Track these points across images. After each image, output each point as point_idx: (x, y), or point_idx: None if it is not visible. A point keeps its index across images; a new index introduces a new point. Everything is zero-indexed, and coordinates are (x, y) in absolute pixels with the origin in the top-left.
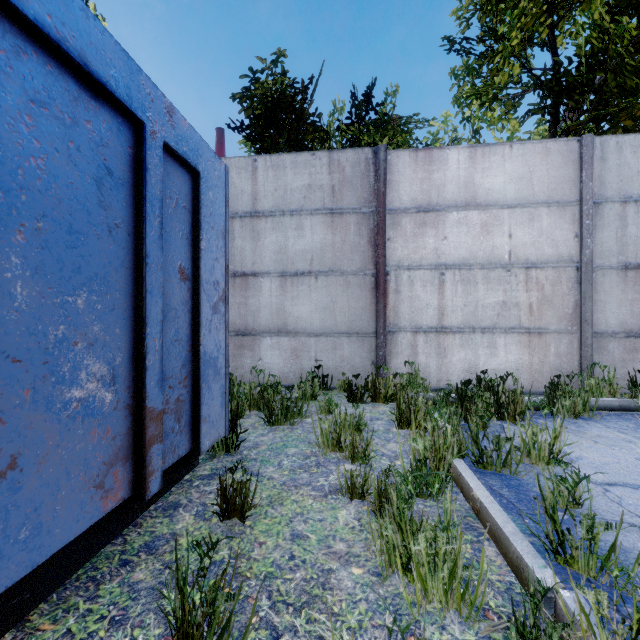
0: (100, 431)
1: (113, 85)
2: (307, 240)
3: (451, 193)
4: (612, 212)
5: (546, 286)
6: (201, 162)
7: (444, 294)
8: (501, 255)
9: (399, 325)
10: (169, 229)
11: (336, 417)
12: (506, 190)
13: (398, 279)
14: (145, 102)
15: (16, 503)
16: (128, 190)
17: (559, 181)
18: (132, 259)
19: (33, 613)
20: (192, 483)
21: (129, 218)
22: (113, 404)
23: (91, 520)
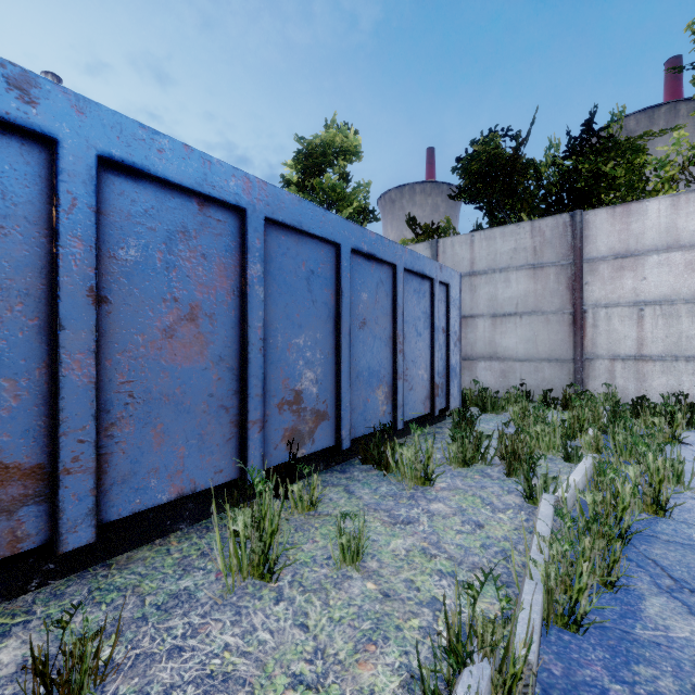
0: (424, 386)
1: (428, 273)
2: (513, 289)
3: (650, 239)
4: None
5: None
6: (450, 279)
7: (643, 327)
8: None
9: (596, 353)
10: (439, 313)
11: (524, 406)
12: None
13: (595, 316)
14: (434, 271)
15: (412, 398)
16: (429, 304)
17: None
18: (430, 328)
19: (409, 436)
20: (445, 423)
21: (429, 314)
22: (426, 378)
23: (422, 413)
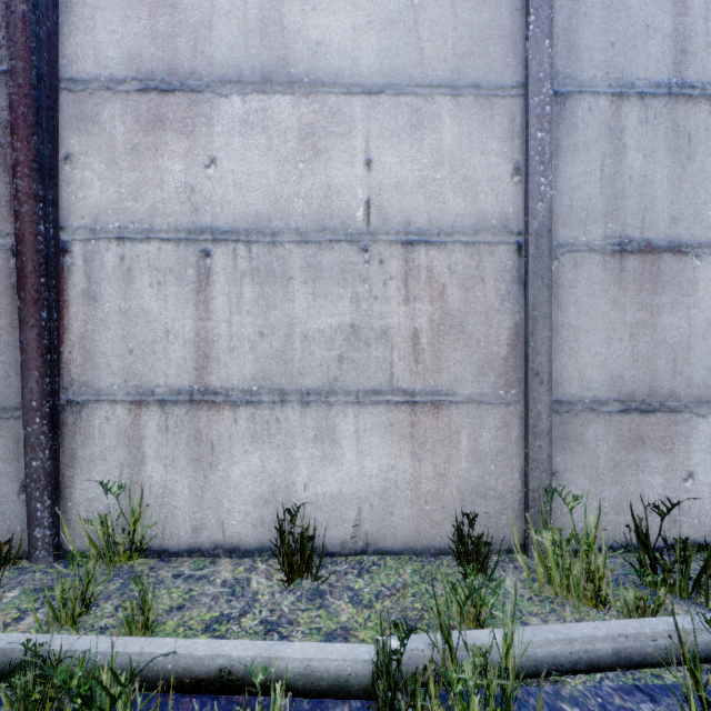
0: None
1: None
2: None
3: (227, 46)
4: (593, 117)
5: (450, 289)
6: None
7: (210, 305)
8: (347, 210)
9: (95, 385)
10: None
11: None
12: (359, 48)
13: (92, 264)
14: None
15: None
16: None
17: (479, 35)
18: None
19: None
20: None
21: None
22: None
23: None
